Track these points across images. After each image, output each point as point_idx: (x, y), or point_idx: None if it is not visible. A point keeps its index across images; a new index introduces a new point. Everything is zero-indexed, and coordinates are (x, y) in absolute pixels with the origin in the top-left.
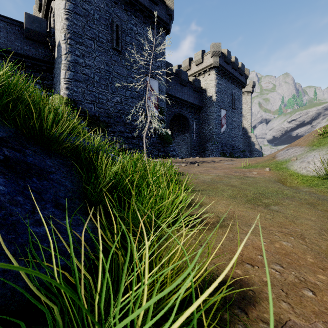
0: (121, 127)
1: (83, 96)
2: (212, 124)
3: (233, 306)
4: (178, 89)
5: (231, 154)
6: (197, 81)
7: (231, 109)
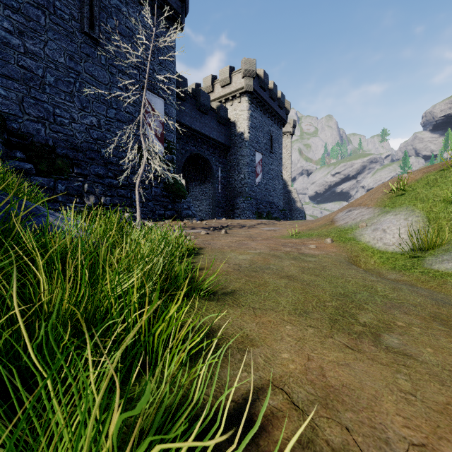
0: (99, 168)
1: (21, 106)
2: (244, 172)
3: None
4: (196, 117)
5: (269, 214)
6: (223, 109)
7: (269, 154)
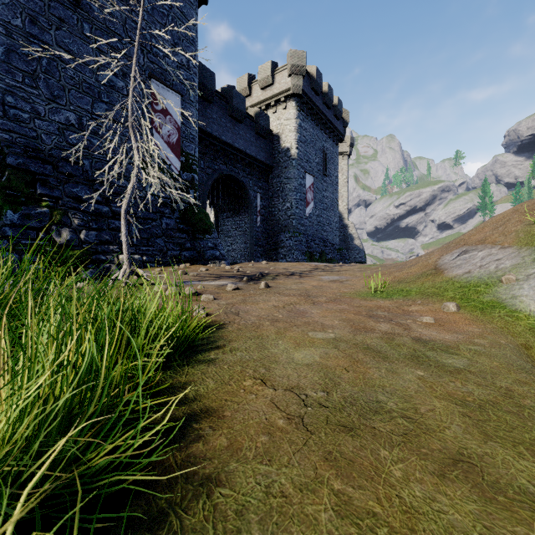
0: (79, 189)
1: None
2: (290, 200)
3: None
4: (227, 126)
5: (323, 255)
6: (263, 116)
7: (322, 177)
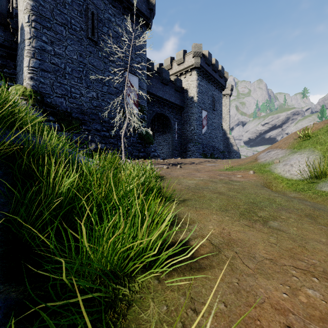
0: (97, 125)
1: (52, 88)
2: (193, 125)
3: None
4: (160, 88)
5: (212, 155)
6: (178, 80)
7: (212, 111)
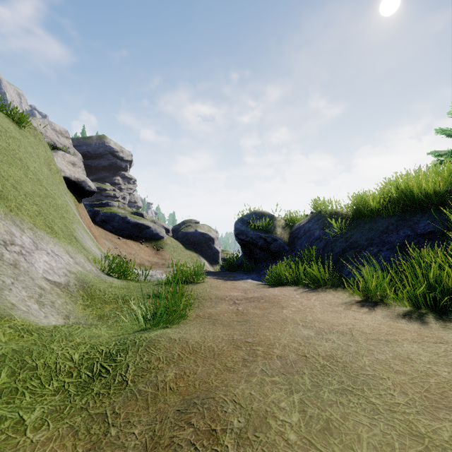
0: None
1: None
2: None
3: (307, 290)
4: None
5: None
6: None
7: None
